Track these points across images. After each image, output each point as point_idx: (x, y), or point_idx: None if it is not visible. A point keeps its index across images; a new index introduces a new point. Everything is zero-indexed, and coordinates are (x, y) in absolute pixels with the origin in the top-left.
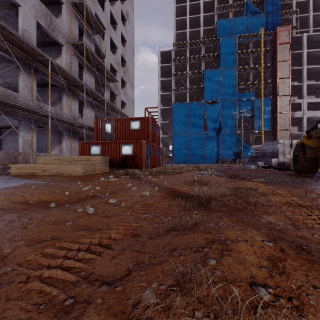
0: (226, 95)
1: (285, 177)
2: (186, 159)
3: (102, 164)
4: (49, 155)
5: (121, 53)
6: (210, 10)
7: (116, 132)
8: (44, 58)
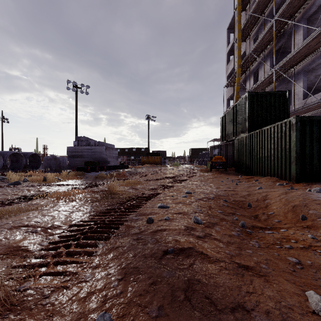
0: None
1: None
2: None
3: None
4: None
5: None
6: None
7: None
8: None
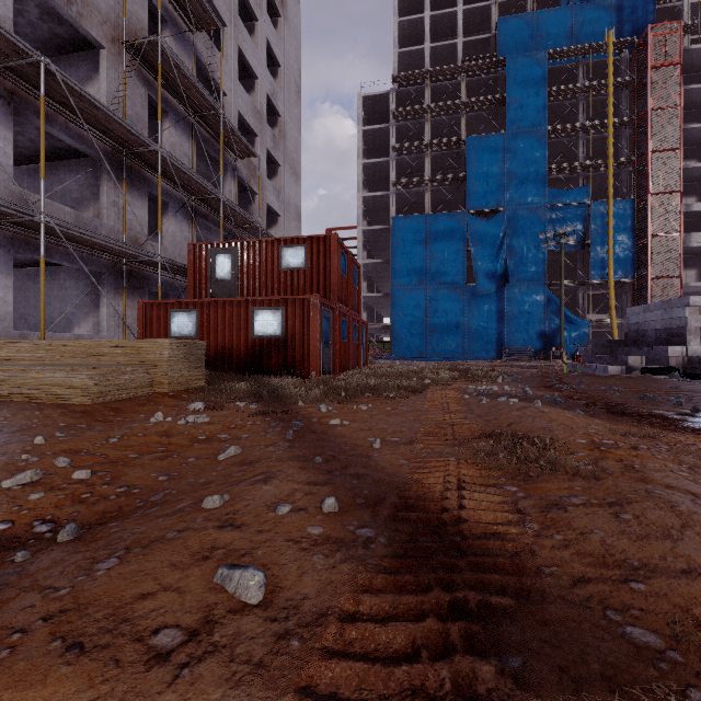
0: (520, 196)
1: None
2: (423, 348)
3: (180, 365)
4: (41, 337)
5: (268, 91)
6: None
7: (243, 276)
8: (27, 59)
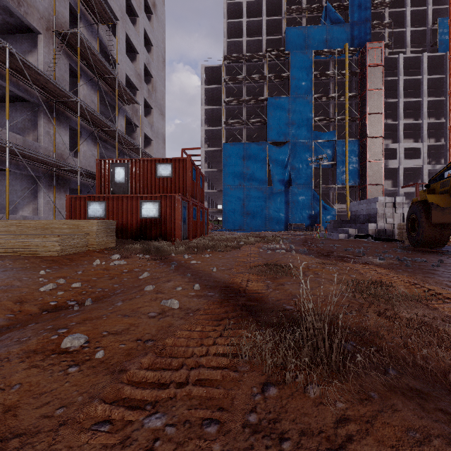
0: (298, 134)
1: (403, 254)
2: (242, 224)
3: (102, 234)
4: (6, 217)
5: (145, 61)
6: (275, 13)
7: (133, 181)
8: None
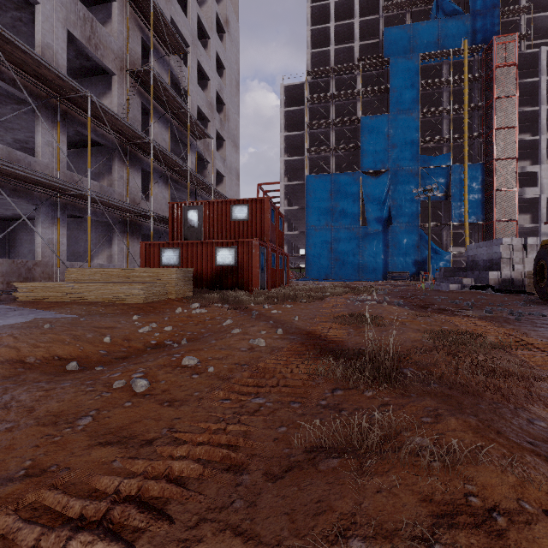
0: (400, 160)
1: (523, 308)
2: (329, 272)
3: (180, 283)
4: (88, 266)
5: (217, 88)
6: (371, 11)
7: (206, 225)
8: (79, 94)
